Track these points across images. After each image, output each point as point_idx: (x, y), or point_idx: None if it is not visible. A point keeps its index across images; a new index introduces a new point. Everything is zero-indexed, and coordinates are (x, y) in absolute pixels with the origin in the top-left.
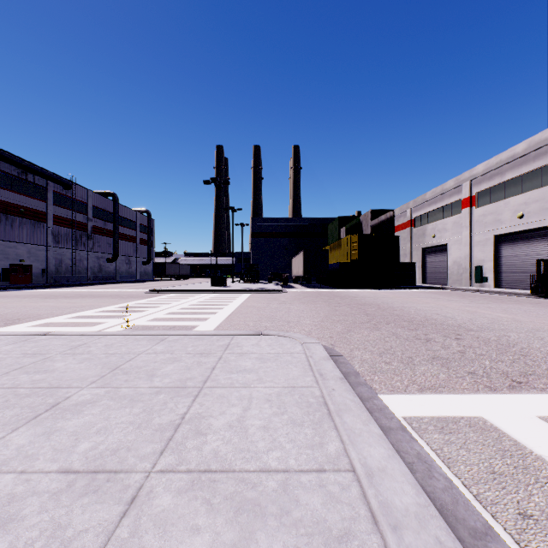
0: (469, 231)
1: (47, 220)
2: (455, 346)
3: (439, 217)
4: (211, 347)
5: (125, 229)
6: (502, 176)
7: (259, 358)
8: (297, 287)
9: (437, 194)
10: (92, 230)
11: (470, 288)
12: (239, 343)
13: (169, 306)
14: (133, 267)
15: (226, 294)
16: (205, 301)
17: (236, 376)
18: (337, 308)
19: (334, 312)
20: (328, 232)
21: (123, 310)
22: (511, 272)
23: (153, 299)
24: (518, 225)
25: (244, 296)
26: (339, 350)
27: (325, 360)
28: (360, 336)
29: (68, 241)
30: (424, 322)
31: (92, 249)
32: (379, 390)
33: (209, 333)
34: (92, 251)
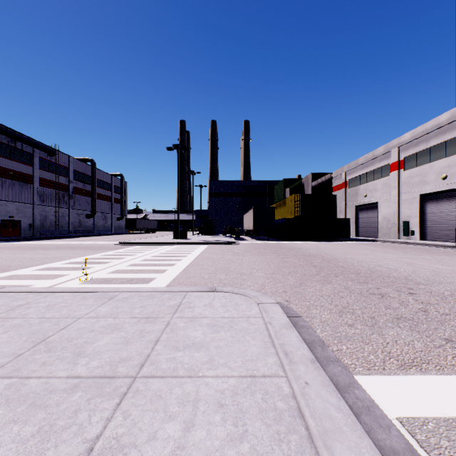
0: (397, 191)
1: (33, 182)
2: (413, 302)
3: (370, 179)
4: (160, 308)
5: (102, 189)
6: (427, 143)
7: (211, 324)
8: (248, 239)
9: (369, 159)
10: (73, 191)
11: (399, 240)
12: (191, 303)
13: (132, 257)
14: (108, 222)
15: (186, 246)
16: (167, 253)
17: (182, 355)
18: (286, 260)
19: (283, 263)
20: (274, 192)
21: (90, 261)
22: (435, 227)
23: (120, 250)
24: (442, 185)
25: (201, 248)
26: (295, 308)
27: (287, 328)
28: (313, 290)
29: (52, 199)
30: (370, 274)
31: (73, 207)
32: (353, 368)
33: (161, 290)
34: (73, 208)
